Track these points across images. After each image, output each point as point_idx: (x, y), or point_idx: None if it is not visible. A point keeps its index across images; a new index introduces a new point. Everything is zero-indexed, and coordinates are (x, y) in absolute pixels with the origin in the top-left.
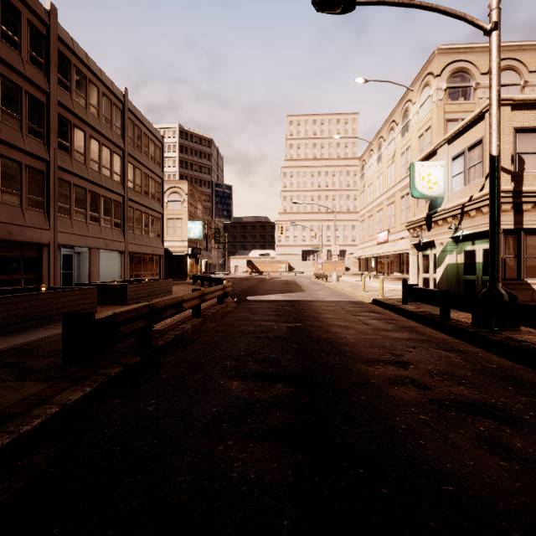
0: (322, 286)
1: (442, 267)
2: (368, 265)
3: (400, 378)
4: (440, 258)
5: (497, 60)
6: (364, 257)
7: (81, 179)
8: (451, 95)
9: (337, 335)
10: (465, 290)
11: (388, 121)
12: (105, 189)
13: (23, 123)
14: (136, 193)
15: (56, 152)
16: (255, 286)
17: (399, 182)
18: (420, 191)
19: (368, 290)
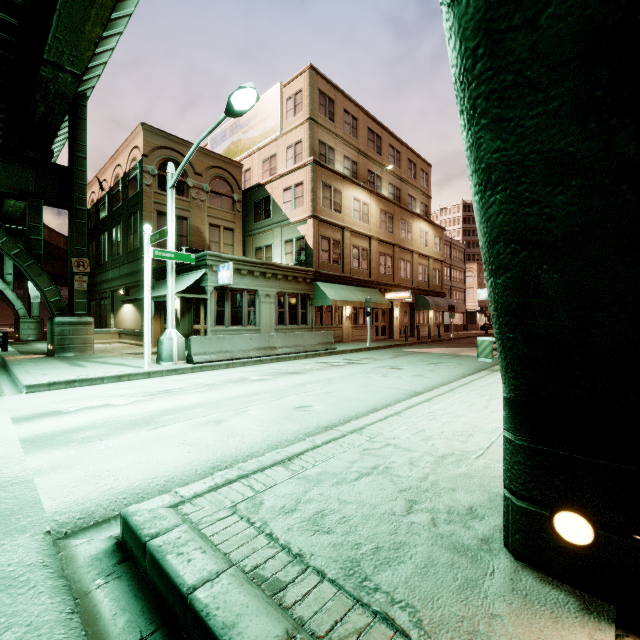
0: None
1: None
2: None
3: None
4: None
5: None
6: None
7: None
8: None
9: None
10: None
11: None
12: (445, 285)
13: None
14: (454, 282)
15: None
16: None
17: None
18: None
19: None
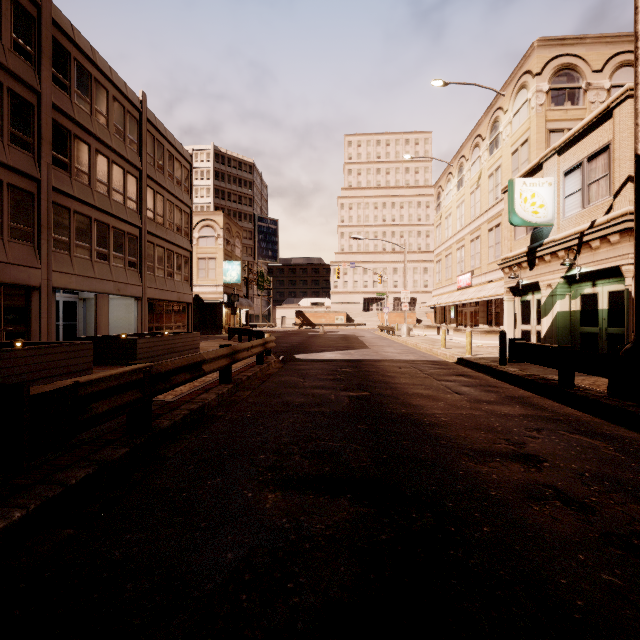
0: (389, 341)
1: (550, 316)
2: (446, 316)
3: (536, 486)
4: (548, 304)
5: None
6: (441, 306)
7: (84, 205)
8: (555, 98)
9: (420, 410)
10: (582, 346)
11: (471, 135)
12: (117, 219)
13: (5, 129)
14: (158, 224)
15: (50, 169)
16: (305, 341)
17: (485, 211)
18: (522, 217)
19: (449, 346)
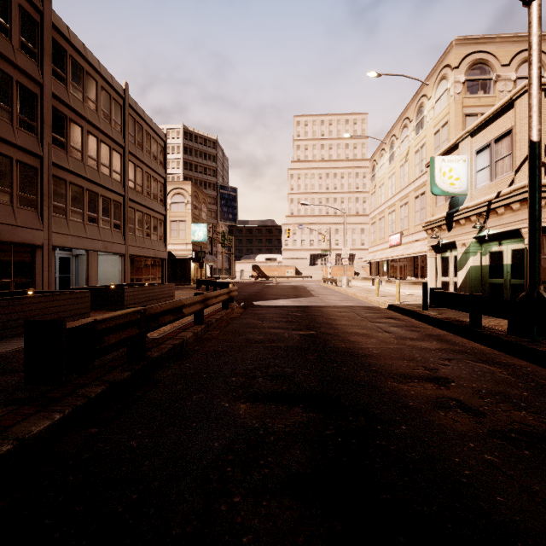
0: (331, 290)
1: (465, 270)
2: (380, 270)
3: (443, 399)
4: (463, 260)
5: (538, 33)
6: (375, 261)
7: (78, 177)
8: (470, 88)
9: (356, 344)
10: (490, 294)
11: (401, 118)
12: (104, 188)
13: (14, 115)
14: (138, 193)
15: (50, 148)
16: (261, 290)
17: (412, 181)
18: (441, 187)
19: (382, 295)
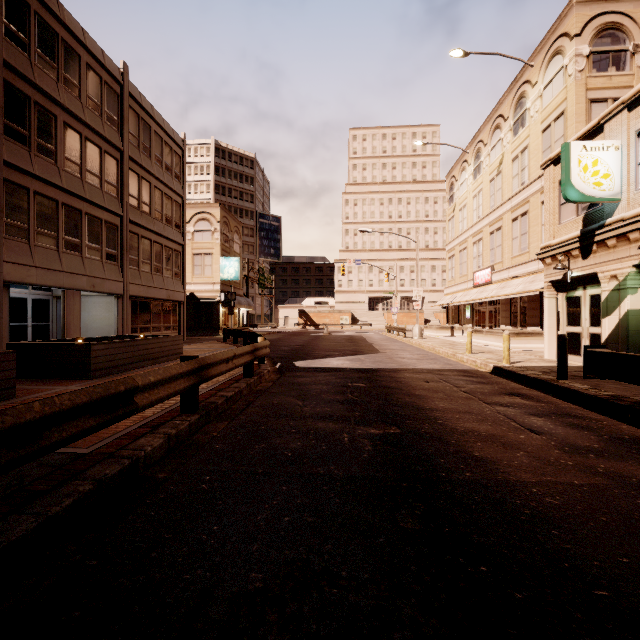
0: (400, 343)
1: (615, 316)
2: (460, 316)
3: None
4: (612, 301)
5: None
6: (454, 305)
7: (49, 186)
8: (597, 63)
9: (495, 472)
10: None
11: (491, 117)
12: (92, 204)
13: None
14: (143, 213)
15: (0, 139)
16: (308, 343)
17: (509, 199)
18: (580, 190)
19: (474, 350)
